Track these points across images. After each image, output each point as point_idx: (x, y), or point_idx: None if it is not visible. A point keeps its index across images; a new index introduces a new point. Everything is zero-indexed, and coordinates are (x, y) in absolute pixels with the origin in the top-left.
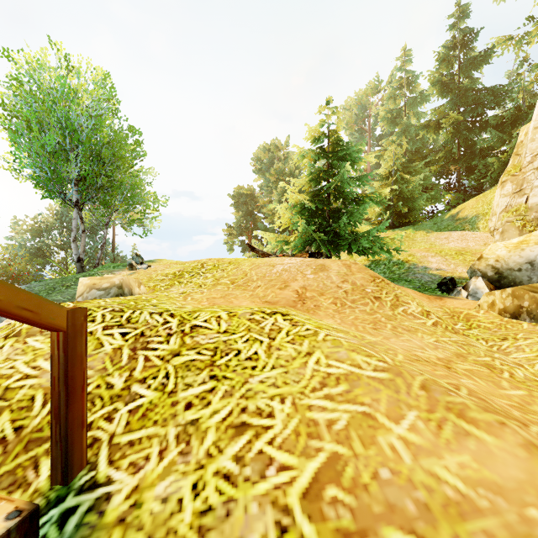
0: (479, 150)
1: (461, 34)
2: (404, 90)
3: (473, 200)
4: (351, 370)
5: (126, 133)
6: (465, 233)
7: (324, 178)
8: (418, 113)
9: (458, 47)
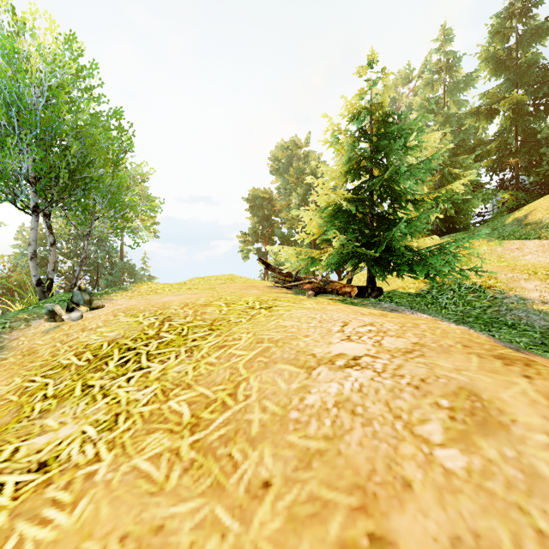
0: (546, 139)
1: (519, 0)
2: (443, 75)
3: (547, 199)
4: None
5: (107, 119)
6: (545, 242)
7: (365, 170)
8: (459, 101)
9: (516, 16)
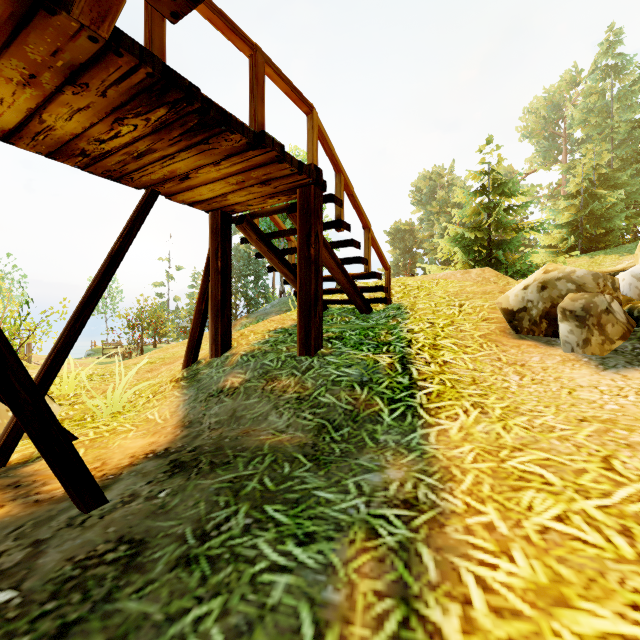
0: None
1: None
2: (611, 80)
3: None
4: (462, 284)
5: None
6: None
7: (484, 211)
8: (633, 105)
9: None
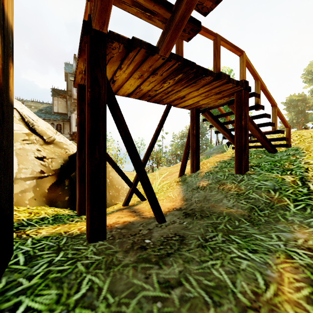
0: None
1: None
2: None
3: None
4: None
5: None
6: None
7: None
8: None
9: None
